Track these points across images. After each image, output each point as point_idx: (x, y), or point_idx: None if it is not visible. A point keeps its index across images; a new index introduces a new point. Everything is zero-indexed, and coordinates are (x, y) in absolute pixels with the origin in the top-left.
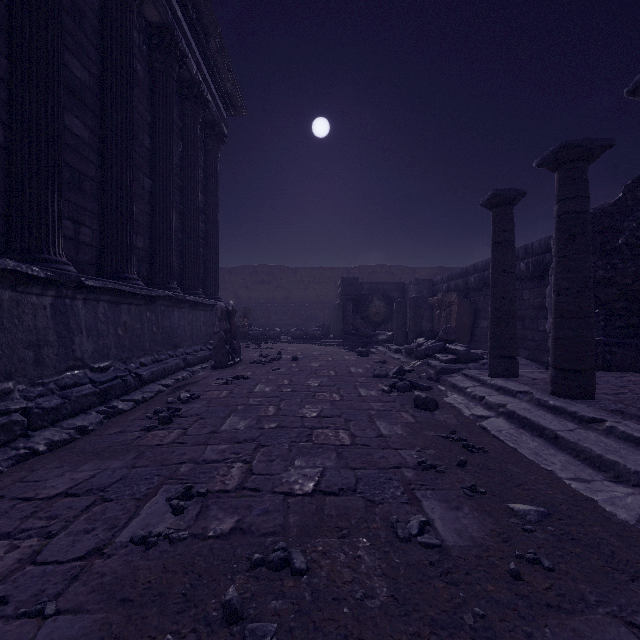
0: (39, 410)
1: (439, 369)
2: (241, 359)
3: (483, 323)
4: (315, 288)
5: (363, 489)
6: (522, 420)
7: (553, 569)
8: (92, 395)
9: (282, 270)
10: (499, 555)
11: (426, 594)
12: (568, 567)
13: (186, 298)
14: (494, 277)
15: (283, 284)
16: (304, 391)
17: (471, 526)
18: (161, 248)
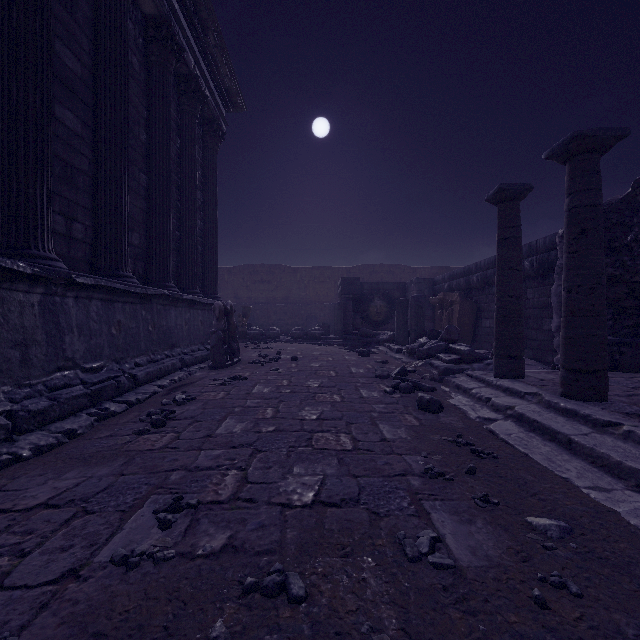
0: (25, 413)
1: (442, 369)
2: (240, 359)
3: (486, 323)
4: (315, 288)
5: (367, 499)
6: (532, 423)
7: (582, 595)
8: (83, 397)
9: (282, 269)
10: (520, 578)
11: (441, 627)
12: (598, 592)
13: (183, 297)
14: (500, 274)
15: (283, 284)
16: (304, 392)
17: (486, 542)
18: (157, 245)
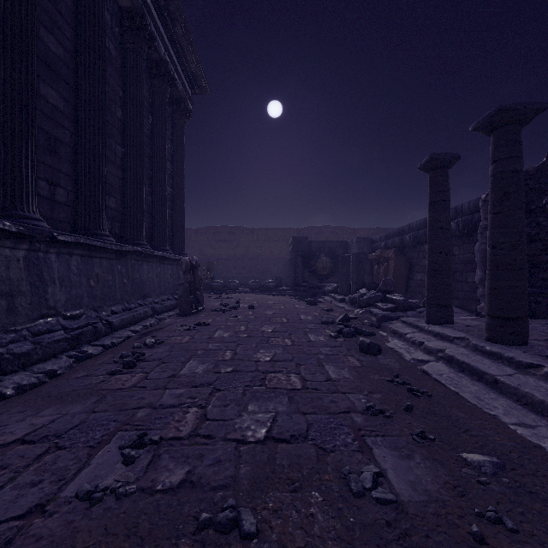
0: (10, 355)
1: (380, 316)
2: (204, 307)
3: (417, 276)
4: (270, 246)
5: (314, 435)
6: (461, 365)
7: (517, 531)
8: (63, 341)
9: (241, 230)
10: (458, 512)
11: None
12: (532, 527)
13: (154, 253)
14: (431, 233)
15: (242, 242)
16: (259, 337)
17: (424, 477)
18: (132, 208)
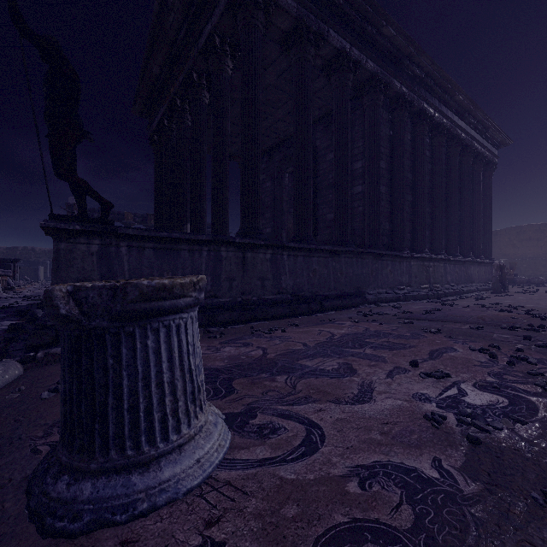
0: (445, 292)
1: None
2: (508, 291)
3: None
4: None
5: None
6: None
7: None
8: (453, 292)
9: None
10: None
11: None
12: None
13: (476, 260)
14: None
15: None
16: (544, 300)
17: None
18: (465, 240)
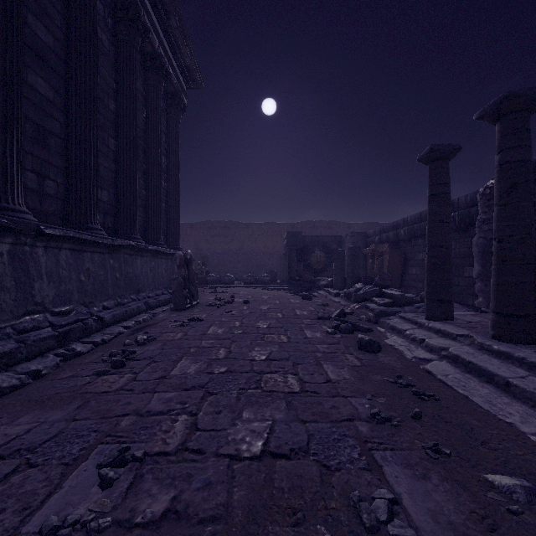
0: None
1: (377, 312)
2: (198, 302)
3: (412, 270)
4: (264, 240)
5: (316, 449)
6: (467, 364)
7: None
8: (50, 338)
9: (236, 225)
10: None
11: None
12: None
13: (148, 247)
14: (431, 227)
15: (237, 237)
16: (254, 333)
17: (446, 505)
18: (125, 202)
